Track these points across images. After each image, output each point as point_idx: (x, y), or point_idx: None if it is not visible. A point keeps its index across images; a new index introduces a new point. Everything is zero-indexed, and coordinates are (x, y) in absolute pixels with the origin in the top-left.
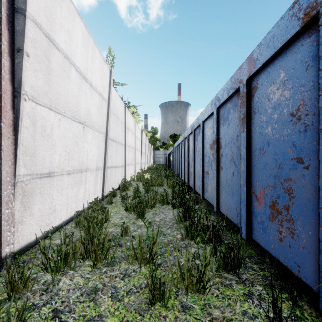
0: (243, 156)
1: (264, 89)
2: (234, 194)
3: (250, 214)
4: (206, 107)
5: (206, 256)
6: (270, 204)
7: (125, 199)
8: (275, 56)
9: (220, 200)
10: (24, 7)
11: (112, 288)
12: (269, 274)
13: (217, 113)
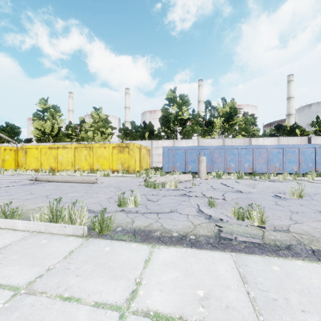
0: None
1: None
2: None
3: None
4: None
5: None
6: None
7: None
8: None
9: None
10: None
11: None
12: None
13: None
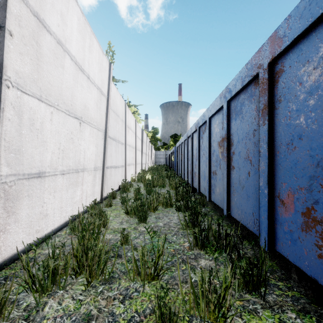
0: (264, 153)
1: (293, 72)
2: (249, 198)
3: (272, 221)
4: (213, 102)
5: (220, 270)
6: (303, 211)
7: (125, 202)
8: (312, 27)
9: (231, 203)
10: None
11: (109, 315)
12: (300, 295)
13: (228, 107)
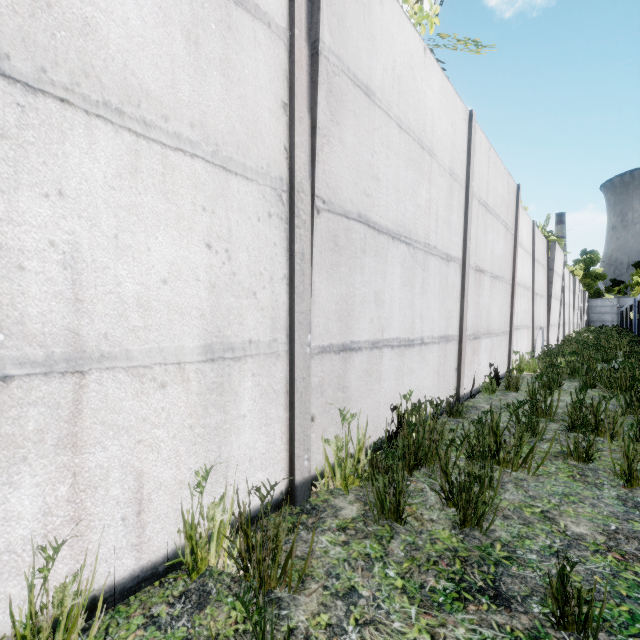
0: None
1: None
2: None
3: None
4: None
5: None
6: None
7: None
8: None
9: None
10: (553, 268)
11: None
12: None
13: None
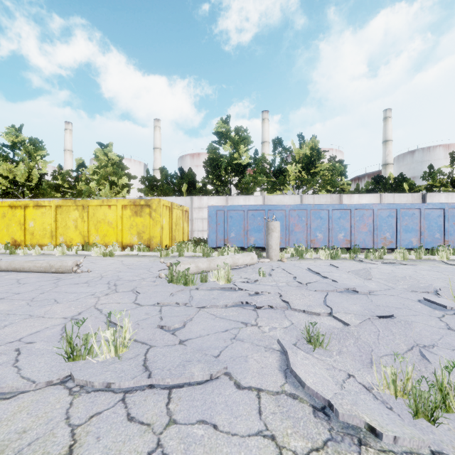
0: None
1: None
2: None
3: None
4: None
5: None
6: None
7: None
8: None
9: None
10: None
11: None
12: None
13: None
